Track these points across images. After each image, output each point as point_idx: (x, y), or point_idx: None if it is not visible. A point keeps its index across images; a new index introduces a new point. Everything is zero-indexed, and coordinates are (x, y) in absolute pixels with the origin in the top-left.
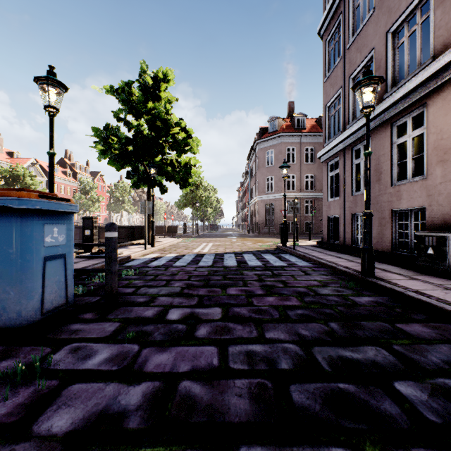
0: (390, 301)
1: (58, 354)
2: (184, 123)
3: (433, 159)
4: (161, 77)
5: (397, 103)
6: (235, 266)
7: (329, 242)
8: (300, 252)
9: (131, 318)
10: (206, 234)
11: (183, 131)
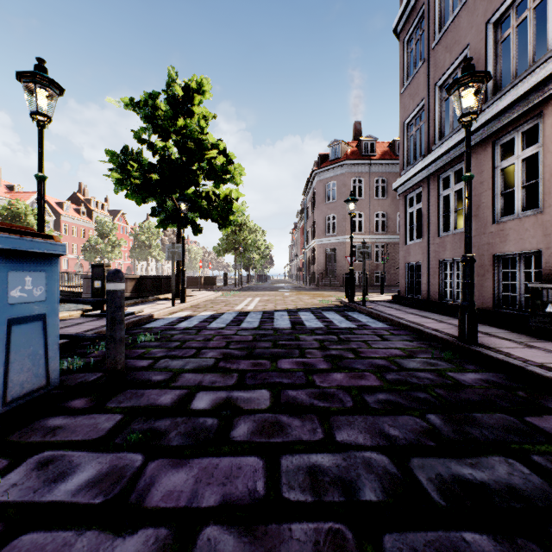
0: (507, 380)
1: (16, 471)
2: (224, 145)
3: (551, 186)
4: (195, 87)
5: (502, 114)
6: (288, 328)
7: (408, 296)
8: (372, 310)
9: (139, 408)
10: (251, 286)
11: (222, 155)
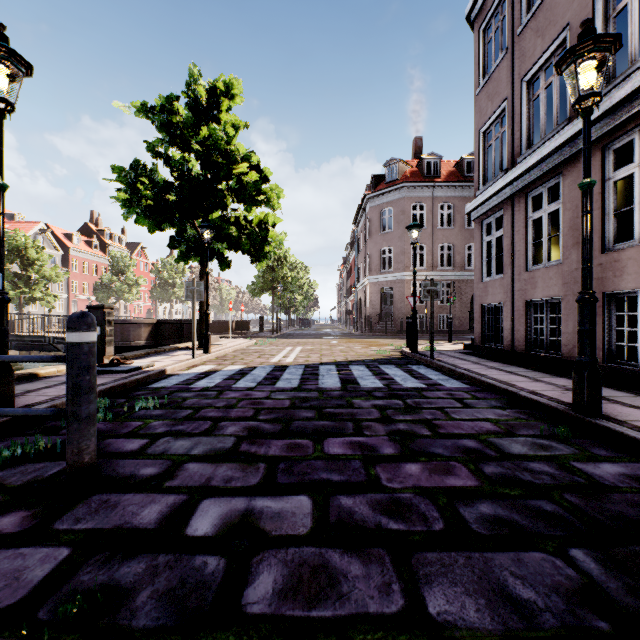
0: None
1: None
2: (257, 159)
3: None
4: (222, 89)
5: (617, 109)
6: (337, 389)
7: (485, 345)
8: (443, 363)
9: (103, 533)
10: (292, 332)
11: (255, 171)
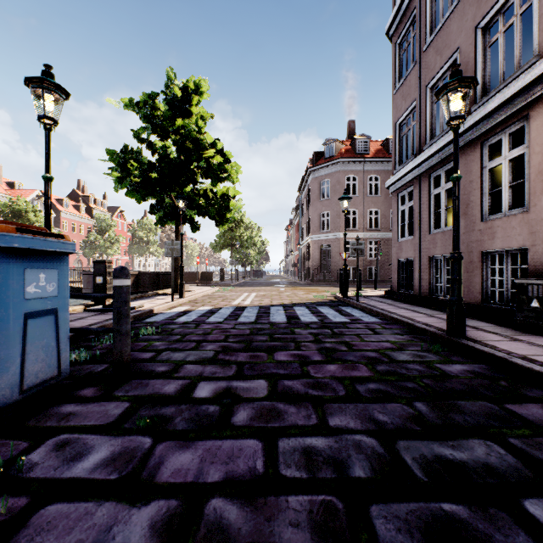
0: (491, 371)
1: (36, 452)
2: (221, 145)
3: (537, 186)
4: (193, 88)
5: (490, 116)
6: (284, 323)
7: (400, 291)
8: (365, 305)
9: (145, 396)
10: (248, 282)
11: (219, 154)
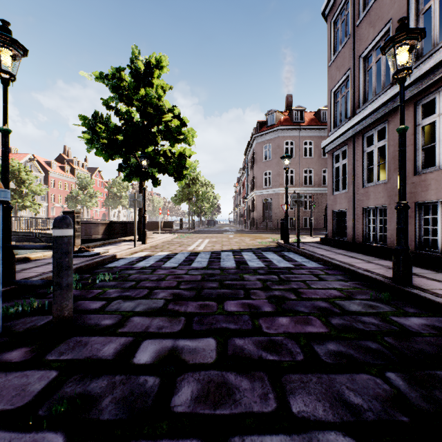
0: None
1: None
2: (178, 110)
3: None
4: (154, 62)
5: (424, 77)
6: (233, 268)
7: (335, 238)
8: (305, 250)
9: (79, 361)
10: (202, 229)
11: (177, 119)
